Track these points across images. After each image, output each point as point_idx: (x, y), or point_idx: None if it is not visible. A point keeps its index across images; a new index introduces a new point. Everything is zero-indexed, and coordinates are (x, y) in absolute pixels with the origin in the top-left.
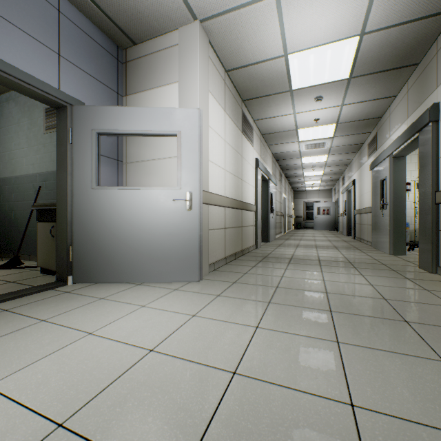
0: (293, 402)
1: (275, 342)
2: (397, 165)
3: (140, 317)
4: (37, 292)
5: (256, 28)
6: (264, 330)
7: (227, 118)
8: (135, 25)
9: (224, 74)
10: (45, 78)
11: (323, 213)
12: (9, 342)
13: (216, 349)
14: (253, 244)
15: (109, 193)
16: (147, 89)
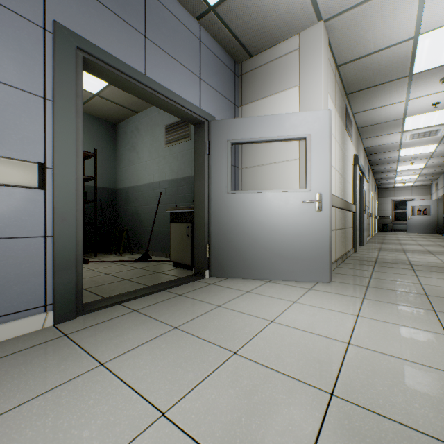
0: None
1: None
2: None
3: (302, 311)
4: (188, 282)
5: (387, 15)
6: None
7: (336, 115)
8: (257, 38)
9: (335, 69)
10: (192, 100)
11: (418, 214)
12: (212, 320)
13: (420, 351)
14: (351, 247)
15: (242, 196)
16: (264, 97)
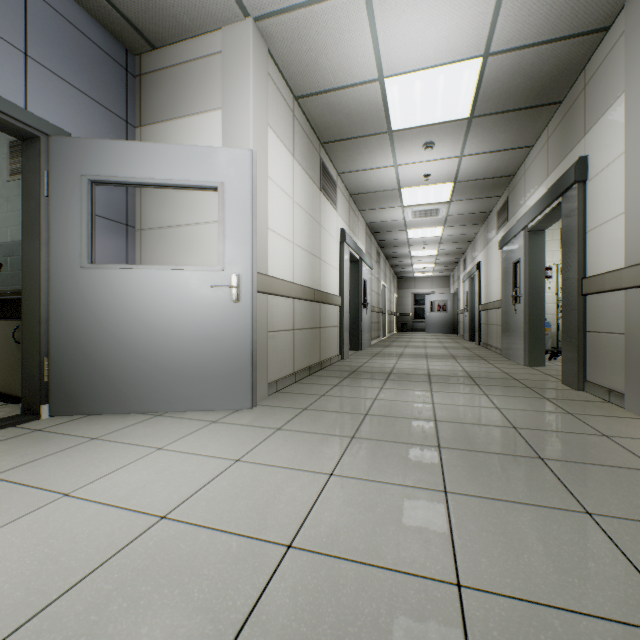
0: (373, 587)
1: (355, 496)
2: (535, 241)
3: (152, 465)
4: None
5: (338, 36)
6: (341, 478)
7: (298, 168)
8: (153, 17)
9: (292, 101)
10: (0, 89)
11: (438, 310)
12: None
13: (266, 511)
14: (337, 353)
15: (110, 274)
16: (174, 117)
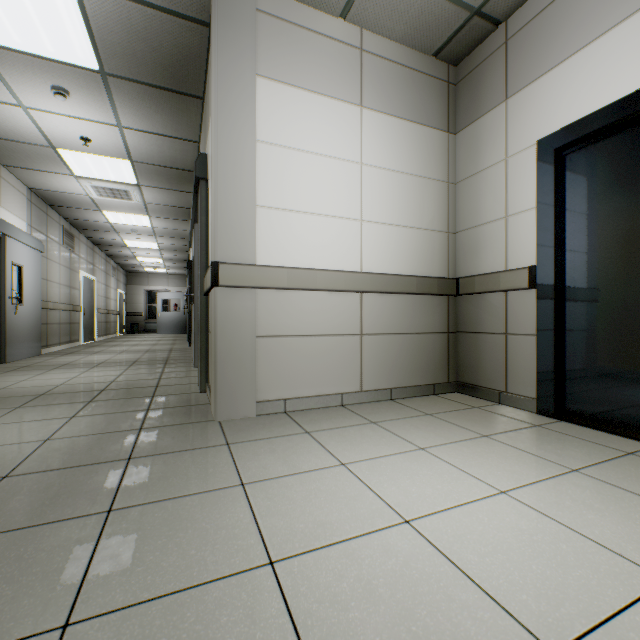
0: None
1: None
2: None
3: None
4: None
5: None
6: None
7: None
8: None
9: None
10: None
11: (175, 309)
12: None
13: None
14: None
15: None
16: None
